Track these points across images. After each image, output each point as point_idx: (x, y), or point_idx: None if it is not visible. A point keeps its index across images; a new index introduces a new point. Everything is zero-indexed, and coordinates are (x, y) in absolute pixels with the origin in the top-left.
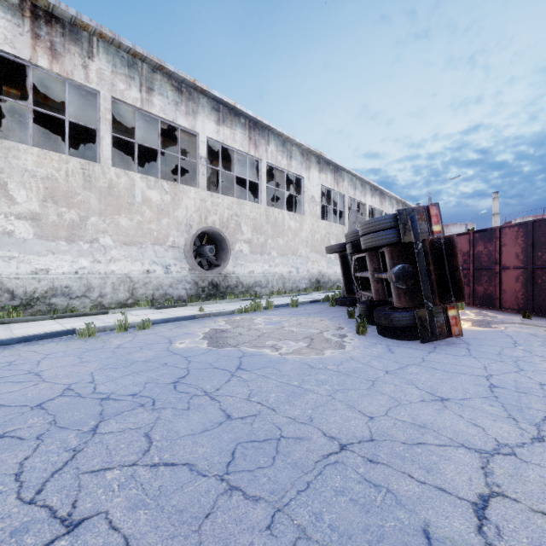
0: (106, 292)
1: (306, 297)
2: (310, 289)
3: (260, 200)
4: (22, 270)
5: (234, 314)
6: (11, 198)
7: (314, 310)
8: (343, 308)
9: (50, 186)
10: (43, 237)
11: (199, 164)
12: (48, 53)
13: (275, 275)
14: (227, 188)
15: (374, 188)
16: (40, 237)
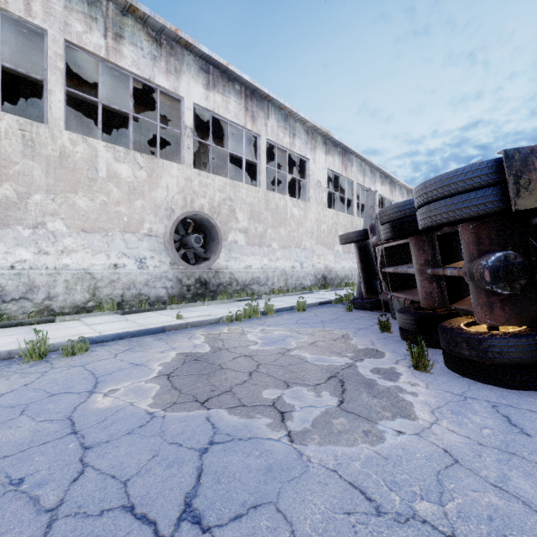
0: (56, 292)
1: (313, 296)
2: (316, 287)
3: (258, 182)
4: None
5: (221, 323)
6: None
7: (327, 317)
8: (364, 313)
9: None
10: None
11: (183, 135)
12: None
13: (275, 270)
14: (224, 176)
15: (384, 175)
16: None
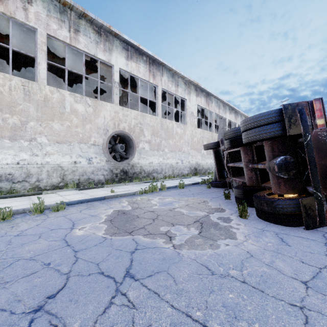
0: (42, 177)
1: (188, 180)
2: (191, 174)
3: (157, 113)
4: None
5: (136, 194)
6: None
7: (196, 191)
8: (217, 189)
9: None
10: None
11: (113, 86)
12: None
13: (167, 165)
14: (136, 108)
15: (231, 108)
16: None
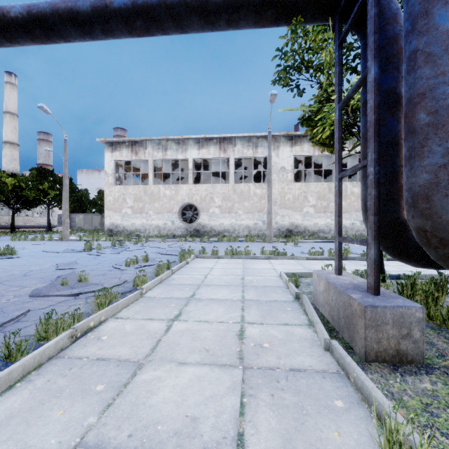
0: None
1: None
2: None
3: None
4: (311, 223)
5: None
6: (308, 201)
7: None
8: None
9: (318, 194)
10: (316, 212)
11: None
12: (317, 149)
13: None
14: None
15: None
16: (315, 212)
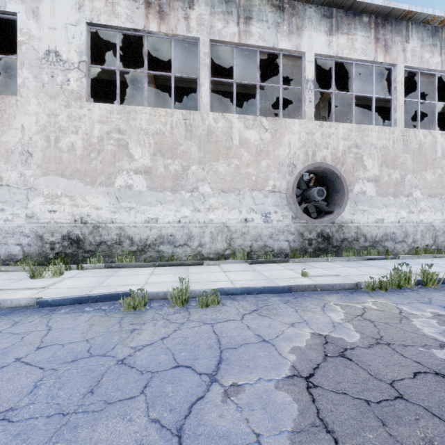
0: (205, 241)
1: None
2: None
3: (393, 121)
4: (138, 219)
5: (358, 289)
6: (131, 156)
7: None
8: None
9: (159, 140)
10: (153, 189)
11: (304, 90)
12: (157, 17)
13: (418, 224)
14: None
15: None
16: (151, 189)
